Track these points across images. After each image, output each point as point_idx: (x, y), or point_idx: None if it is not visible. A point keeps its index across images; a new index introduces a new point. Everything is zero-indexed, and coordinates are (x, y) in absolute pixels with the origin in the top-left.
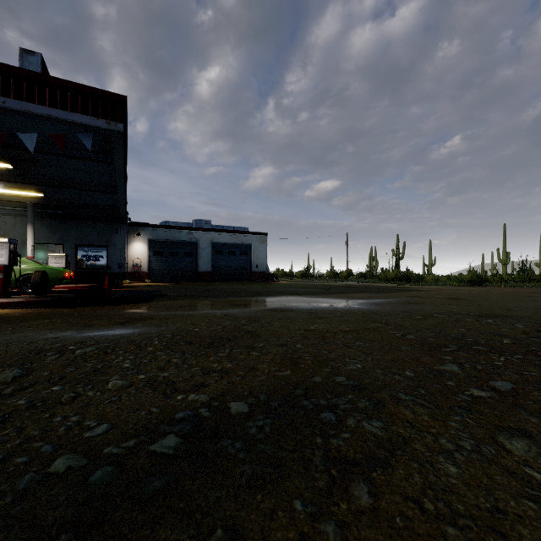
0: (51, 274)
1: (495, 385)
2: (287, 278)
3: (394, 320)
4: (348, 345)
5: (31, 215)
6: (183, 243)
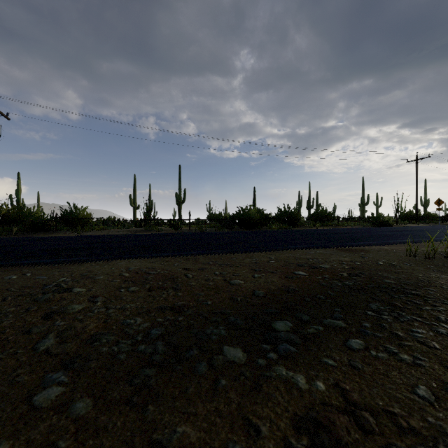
0: None
1: None
2: None
3: None
4: None
5: None
6: None
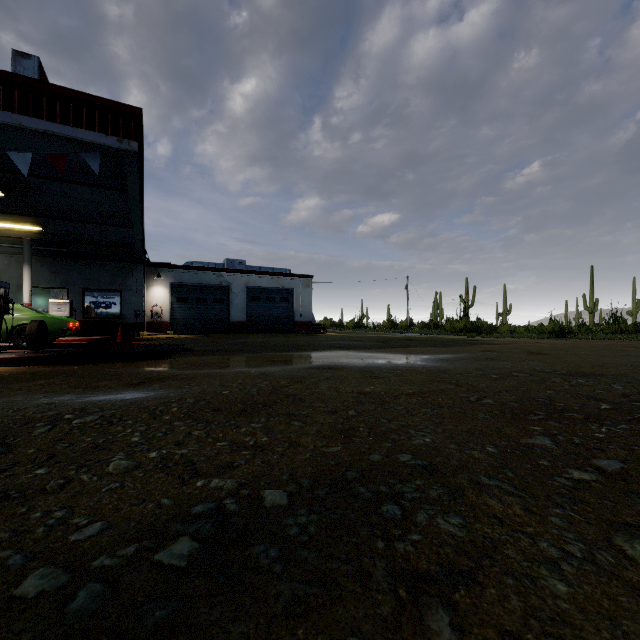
0: (51, 324)
1: (600, 464)
2: (337, 329)
3: (466, 380)
4: (412, 412)
5: (28, 254)
6: (212, 287)
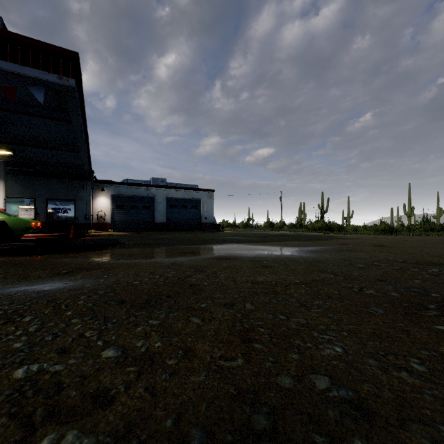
0: (18, 224)
1: None
2: (231, 228)
3: (340, 269)
4: (306, 304)
5: (3, 172)
6: (141, 197)
